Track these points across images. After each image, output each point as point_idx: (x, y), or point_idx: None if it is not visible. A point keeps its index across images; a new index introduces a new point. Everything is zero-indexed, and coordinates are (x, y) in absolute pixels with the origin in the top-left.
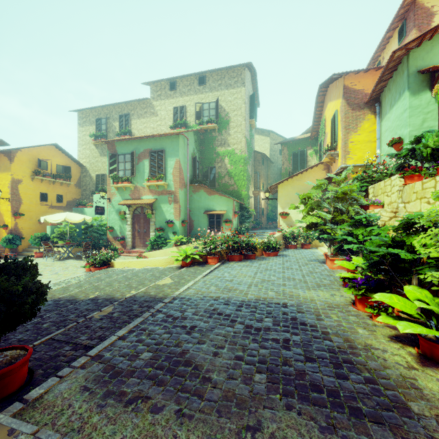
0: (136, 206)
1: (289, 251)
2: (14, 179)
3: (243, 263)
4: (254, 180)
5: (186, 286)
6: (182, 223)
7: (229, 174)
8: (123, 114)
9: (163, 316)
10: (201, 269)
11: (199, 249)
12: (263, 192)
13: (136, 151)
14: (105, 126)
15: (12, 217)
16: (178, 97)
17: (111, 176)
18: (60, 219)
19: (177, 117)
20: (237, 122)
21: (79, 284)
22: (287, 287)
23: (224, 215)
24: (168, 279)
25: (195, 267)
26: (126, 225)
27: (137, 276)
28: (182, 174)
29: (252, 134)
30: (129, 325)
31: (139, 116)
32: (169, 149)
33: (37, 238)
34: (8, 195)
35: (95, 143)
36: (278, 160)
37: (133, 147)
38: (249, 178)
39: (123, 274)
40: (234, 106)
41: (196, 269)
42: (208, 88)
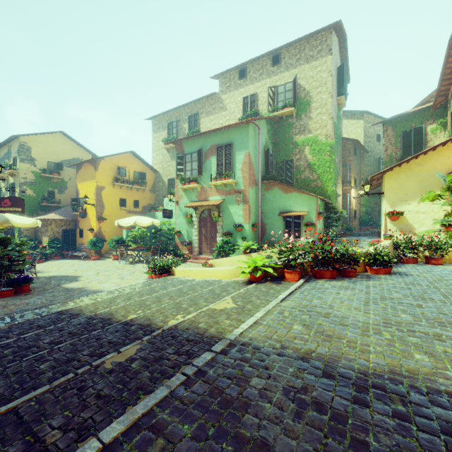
0: (203, 208)
1: (406, 267)
2: (98, 186)
3: (339, 283)
4: (343, 174)
5: (253, 318)
6: (253, 227)
7: (310, 167)
8: (192, 115)
9: (204, 390)
10: (275, 287)
11: (273, 259)
12: (355, 189)
13: (203, 149)
14: (176, 129)
15: (97, 221)
16: (249, 84)
17: (178, 178)
18: (131, 223)
19: (247, 108)
20: (321, 101)
21: (130, 295)
22: (448, 343)
23: (304, 217)
24: (228, 301)
25: (268, 283)
26: (193, 229)
27: (194, 290)
28: (252, 170)
29: (339, 116)
30: (137, 407)
31: (208, 113)
32: (237, 141)
33: (114, 241)
34: (94, 201)
35: (167, 148)
36: (375, 148)
37: (200, 145)
38: (336, 170)
39: (179, 286)
40: (316, 82)
41: (269, 287)
42: (284, 66)
